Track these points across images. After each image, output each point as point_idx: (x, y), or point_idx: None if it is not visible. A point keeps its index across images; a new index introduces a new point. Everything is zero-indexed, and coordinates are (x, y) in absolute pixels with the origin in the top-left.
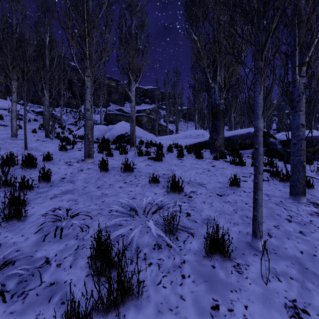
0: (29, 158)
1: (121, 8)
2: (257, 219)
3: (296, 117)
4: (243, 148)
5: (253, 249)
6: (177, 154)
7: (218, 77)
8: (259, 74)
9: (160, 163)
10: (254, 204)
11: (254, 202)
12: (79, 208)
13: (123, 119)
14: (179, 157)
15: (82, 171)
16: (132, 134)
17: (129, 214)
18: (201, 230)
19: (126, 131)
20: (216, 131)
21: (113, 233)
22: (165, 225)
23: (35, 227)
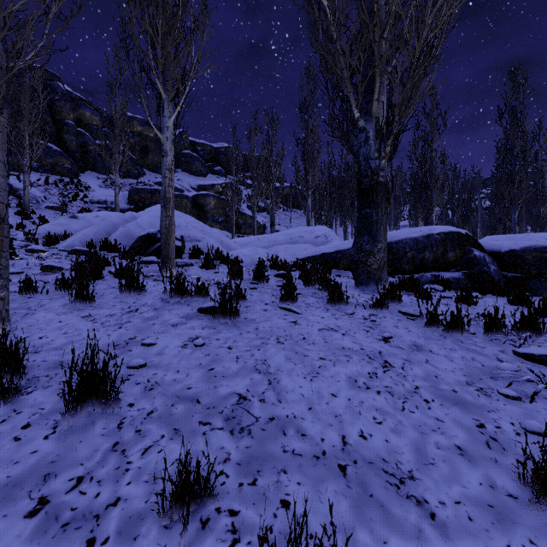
0: None
1: None
2: None
3: None
4: (418, 269)
5: None
6: (281, 293)
7: (374, 105)
8: None
9: (231, 332)
10: None
11: None
12: None
13: None
14: (286, 301)
15: None
16: (165, 236)
17: None
18: None
19: None
20: (370, 233)
21: None
22: None
23: None
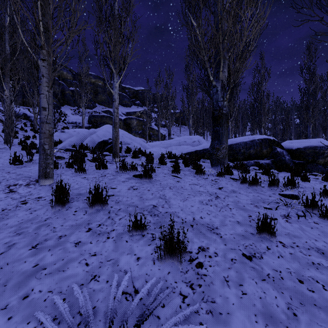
0: None
1: None
2: None
3: None
4: (247, 158)
5: None
6: (172, 169)
7: (220, 74)
8: None
9: (149, 184)
10: None
11: None
12: None
13: (110, 122)
14: (174, 173)
15: (26, 204)
16: (114, 141)
17: None
18: None
19: (111, 137)
20: (218, 139)
21: None
22: None
23: None
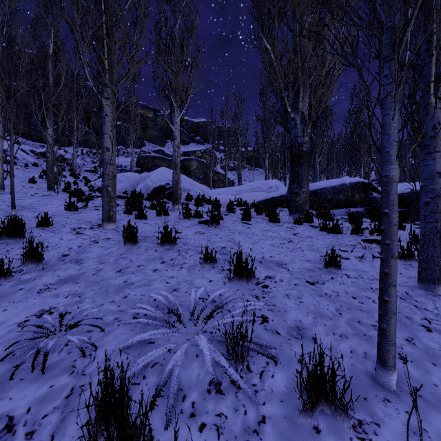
0: (13, 223)
1: (160, 0)
2: (387, 336)
3: (429, 162)
4: (335, 206)
5: (381, 388)
6: (242, 215)
7: (300, 104)
8: (391, 84)
9: (216, 230)
10: (382, 309)
11: (383, 307)
12: (85, 310)
13: (163, 164)
14: (245, 220)
15: (97, 243)
16: (175, 186)
17: (168, 319)
18: (288, 350)
19: (168, 182)
20: (298, 182)
21: (138, 361)
22: (228, 347)
23: (1, 349)
